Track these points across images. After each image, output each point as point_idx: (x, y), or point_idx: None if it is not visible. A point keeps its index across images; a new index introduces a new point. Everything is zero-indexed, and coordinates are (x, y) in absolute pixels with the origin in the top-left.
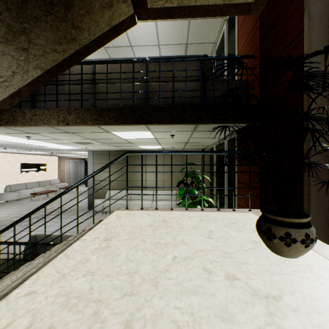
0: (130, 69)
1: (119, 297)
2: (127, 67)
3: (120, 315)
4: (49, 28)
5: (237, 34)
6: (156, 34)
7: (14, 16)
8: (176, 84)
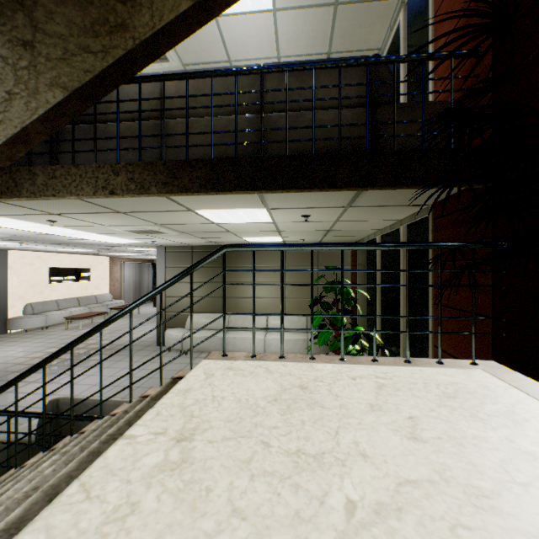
0: (229, 89)
1: None
2: (224, 85)
3: None
4: None
5: (432, 20)
6: (274, 35)
7: None
8: (318, 113)
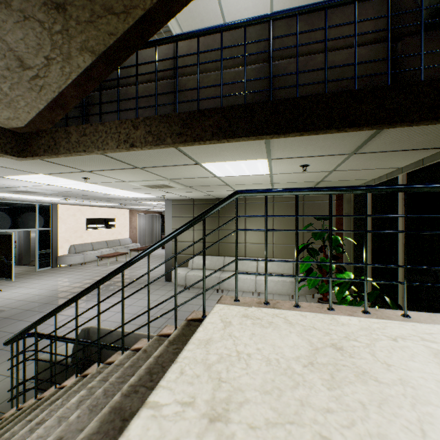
0: (237, 42)
1: None
2: (232, 39)
3: None
4: None
5: None
6: (269, 4)
7: None
8: (330, 55)
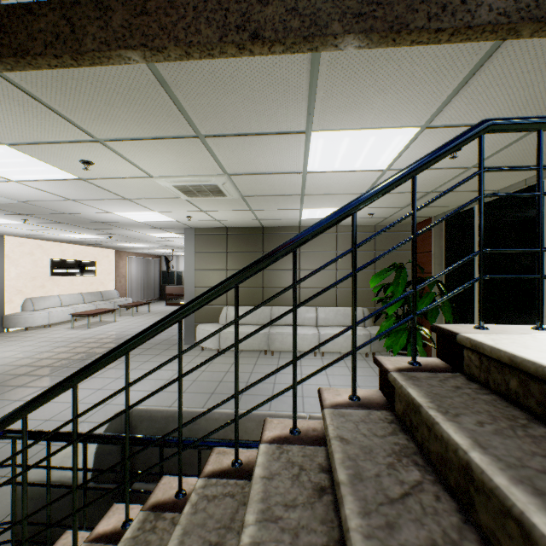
0: None
1: None
2: None
3: None
4: None
5: None
6: (372, 182)
7: None
8: None
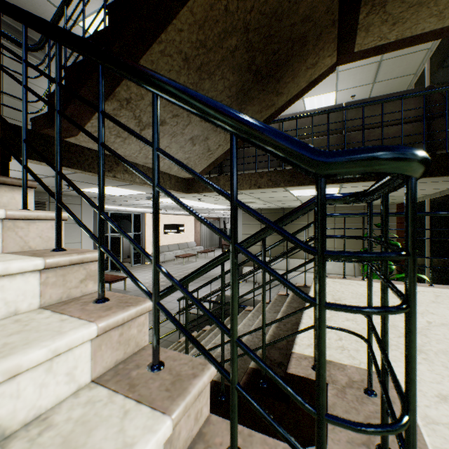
0: (322, 120)
1: (395, 336)
2: (318, 119)
3: None
4: (258, 102)
5: None
6: None
7: (238, 102)
8: (385, 129)
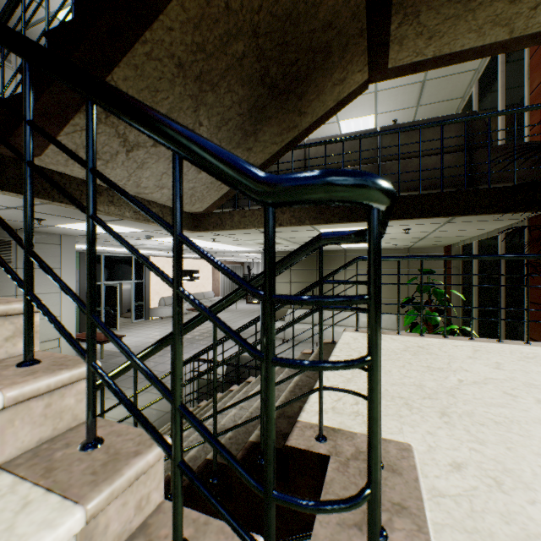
0: (354, 147)
1: (419, 398)
2: (350, 145)
3: (431, 408)
4: (277, 122)
5: (528, 62)
6: None
7: (252, 121)
8: (424, 159)
